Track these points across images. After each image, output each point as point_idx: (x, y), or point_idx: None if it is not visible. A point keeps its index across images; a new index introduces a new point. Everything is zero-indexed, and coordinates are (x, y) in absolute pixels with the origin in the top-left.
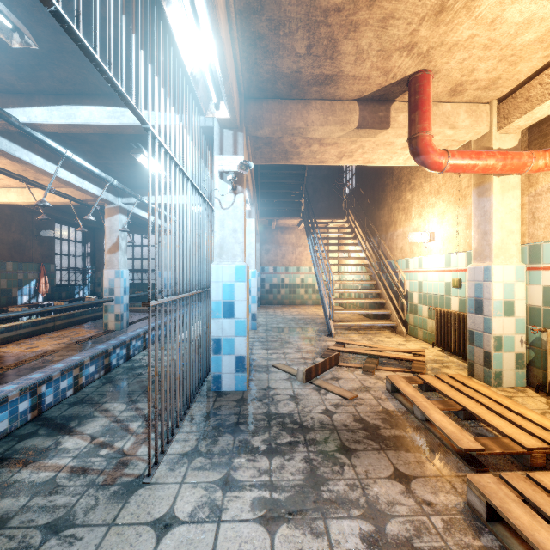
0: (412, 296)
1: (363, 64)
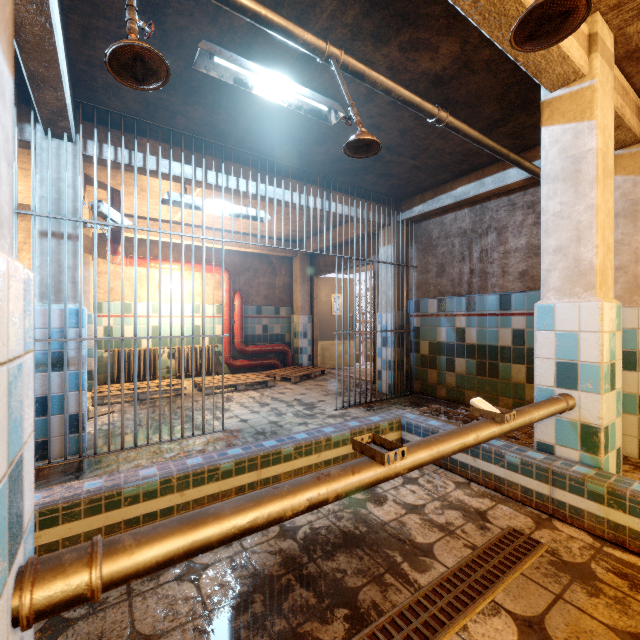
0: None
1: (129, 179)
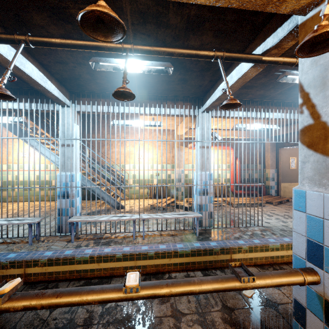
0: (128, 181)
1: None
